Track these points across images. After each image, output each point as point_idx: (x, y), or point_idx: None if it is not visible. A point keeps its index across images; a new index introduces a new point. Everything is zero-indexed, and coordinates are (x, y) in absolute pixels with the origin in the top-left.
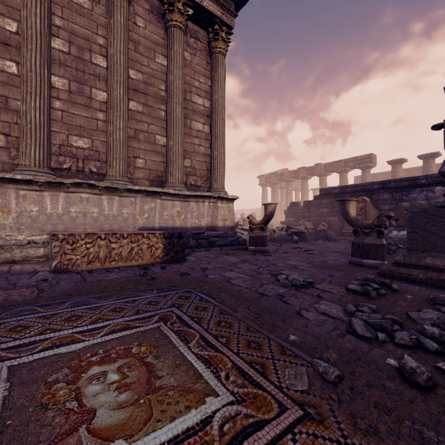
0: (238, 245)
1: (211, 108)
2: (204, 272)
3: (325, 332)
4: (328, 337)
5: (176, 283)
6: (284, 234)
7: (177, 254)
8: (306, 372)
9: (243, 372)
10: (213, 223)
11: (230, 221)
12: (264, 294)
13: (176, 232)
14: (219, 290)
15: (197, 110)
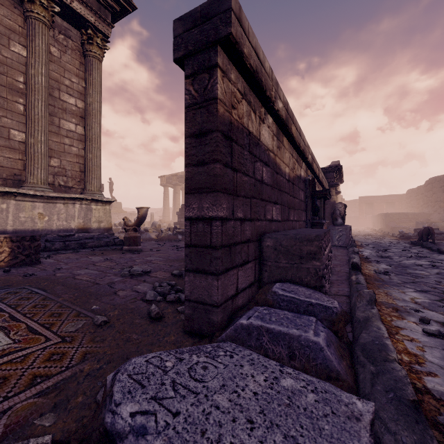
0: (115, 245)
1: (85, 110)
2: (54, 271)
3: (124, 301)
4: (123, 304)
5: (14, 283)
6: (170, 234)
7: (30, 257)
8: (85, 323)
9: (32, 329)
10: (85, 225)
11: (106, 223)
12: (98, 283)
13: (28, 235)
14: (57, 285)
15: (67, 109)
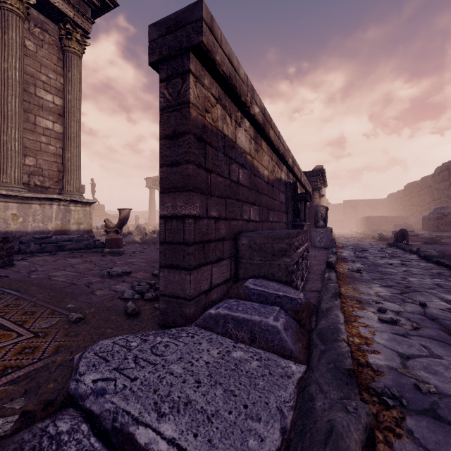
0: (95, 248)
1: (63, 107)
2: (29, 273)
3: (101, 300)
4: (100, 302)
5: None
6: (154, 237)
7: (2, 259)
8: (59, 320)
9: (4, 326)
10: (63, 227)
11: (86, 225)
12: (75, 284)
13: (1, 236)
14: (31, 286)
15: (44, 106)
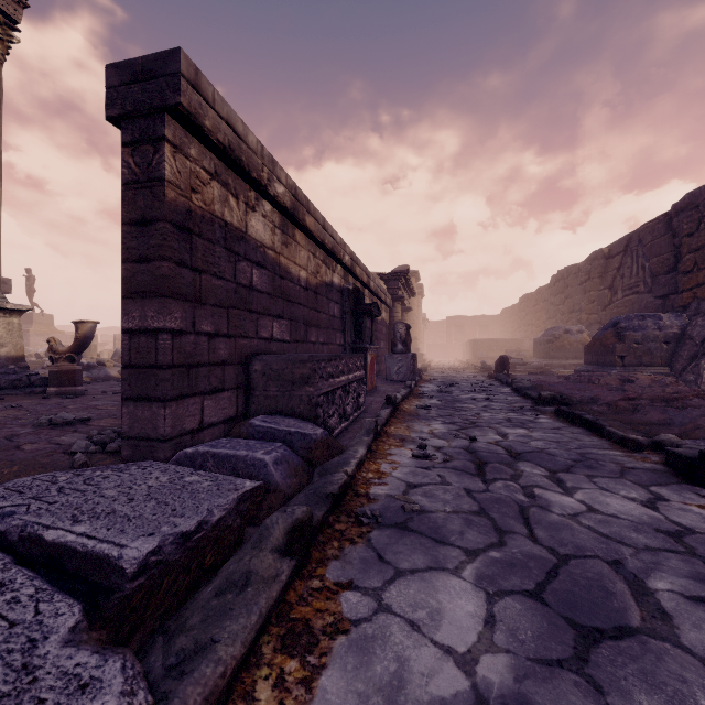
0: (31, 387)
1: None
2: None
3: (32, 455)
4: (29, 459)
5: None
6: None
7: None
8: None
9: None
10: None
11: (13, 347)
12: None
13: None
14: None
15: None
